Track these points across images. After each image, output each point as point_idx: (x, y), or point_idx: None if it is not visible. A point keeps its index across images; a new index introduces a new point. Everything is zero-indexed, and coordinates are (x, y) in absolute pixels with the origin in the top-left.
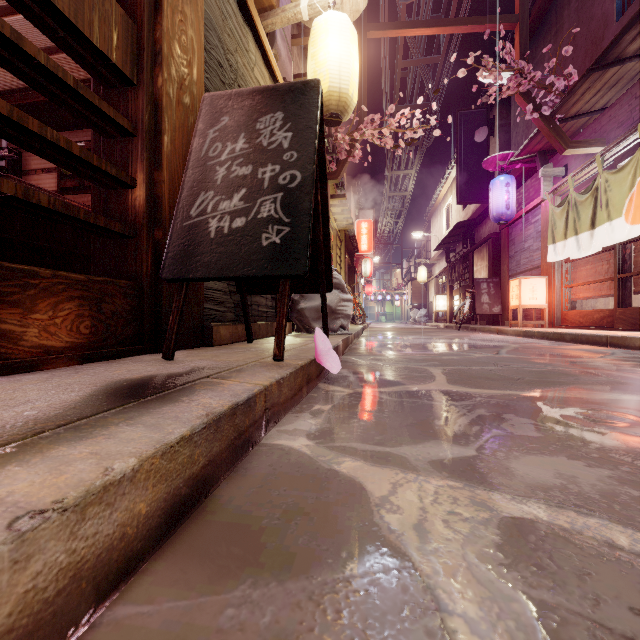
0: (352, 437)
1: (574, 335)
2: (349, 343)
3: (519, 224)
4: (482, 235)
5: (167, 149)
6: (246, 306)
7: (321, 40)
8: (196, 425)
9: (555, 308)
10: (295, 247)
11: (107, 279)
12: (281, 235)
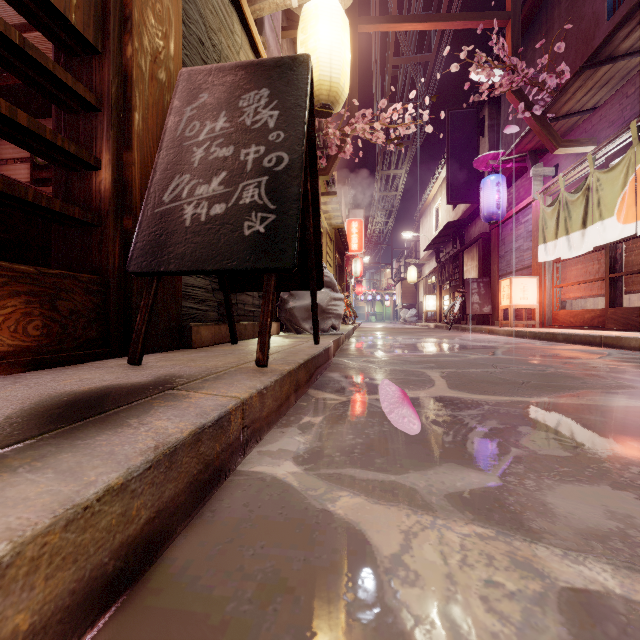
0: (348, 460)
1: (567, 335)
2: (340, 344)
3: (509, 224)
4: (472, 235)
5: (138, 128)
6: (230, 304)
7: (311, 26)
8: (135, 466)
9: (546, 308)
10: (281, 237)
11: (64, 272)
12: (266, 223)
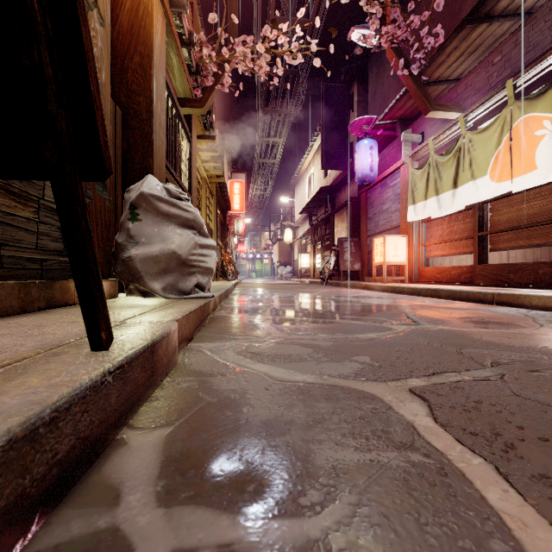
0: None
1: (451, 291)
2: (209, 311)
3: (378, 188)
4: (342, 200)
5: None
6: None
7: None
8: None
9: (413, 265)
10: None
11: None
12: None
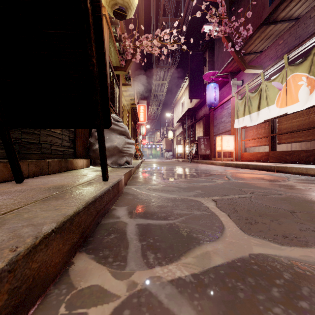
0: None
1: (254, 165)
2: (132, 173)
3: (219, 109)
4: (200, 115)
5: None
6: (7, 141)
7: None
8: None
9: (238, 151)
10: None
11: None
12: None
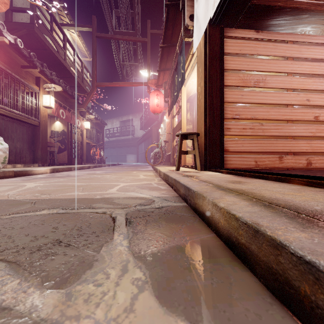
0: None
1: None
2: None
3: None
4: None
5: None
6: None
7: None
8: (243, 218)
9: None
10: None
11: None
12: None
